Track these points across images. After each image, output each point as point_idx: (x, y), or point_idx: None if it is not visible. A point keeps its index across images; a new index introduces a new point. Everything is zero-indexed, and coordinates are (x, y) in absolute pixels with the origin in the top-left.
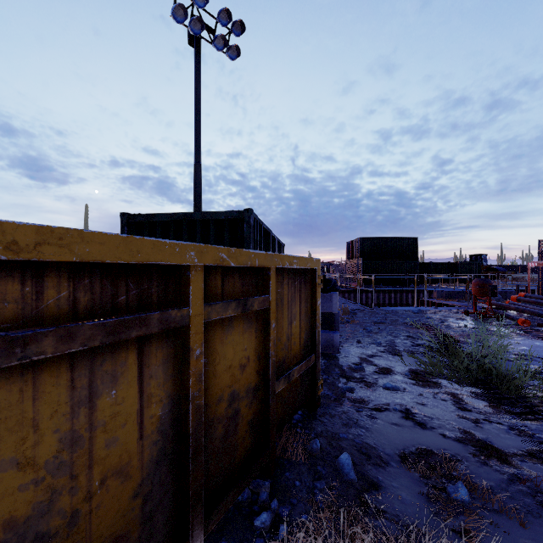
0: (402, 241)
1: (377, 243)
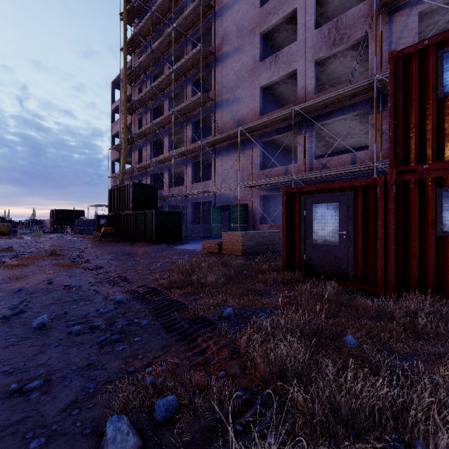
0: (77, 211)
1: (64, 212)
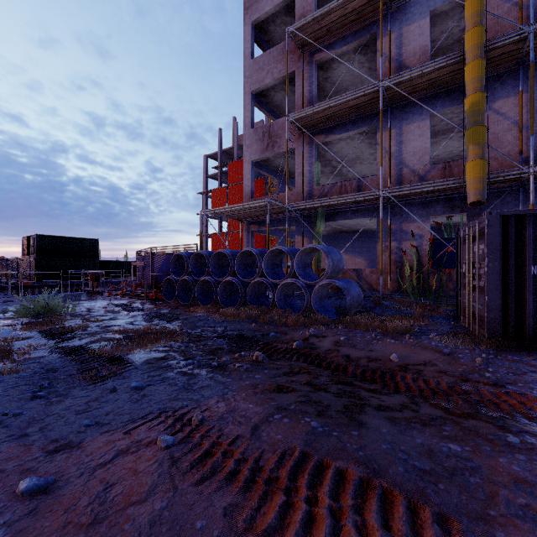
0: (84, 241)
1: (57, 242)
